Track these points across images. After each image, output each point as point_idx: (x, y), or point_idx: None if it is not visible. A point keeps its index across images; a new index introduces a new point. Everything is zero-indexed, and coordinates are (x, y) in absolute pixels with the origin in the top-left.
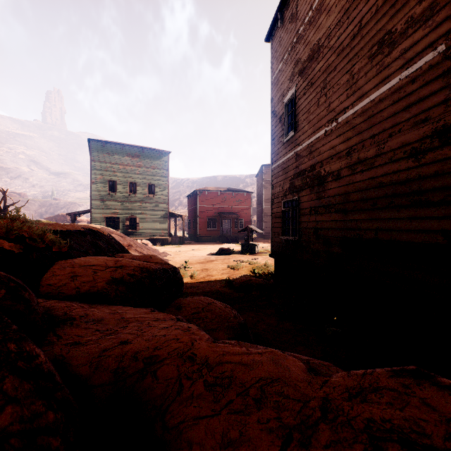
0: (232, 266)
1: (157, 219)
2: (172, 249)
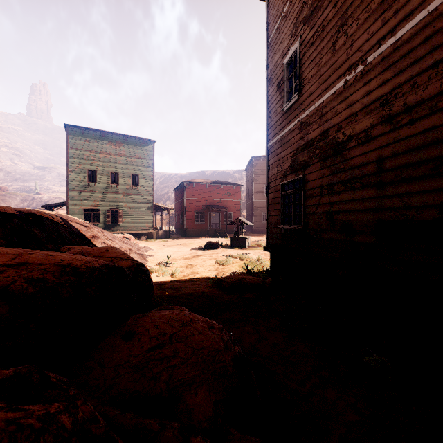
0: (221, 262)
1: (141, 212)
2: (156, 243)
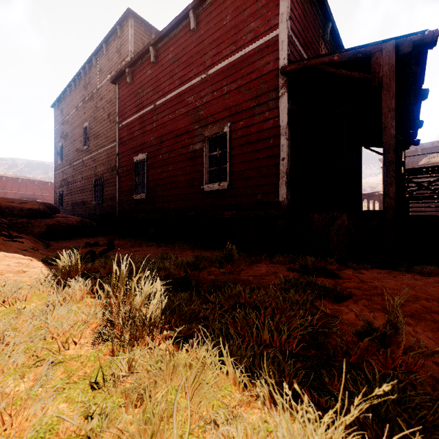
0: None
1: None
2: None
